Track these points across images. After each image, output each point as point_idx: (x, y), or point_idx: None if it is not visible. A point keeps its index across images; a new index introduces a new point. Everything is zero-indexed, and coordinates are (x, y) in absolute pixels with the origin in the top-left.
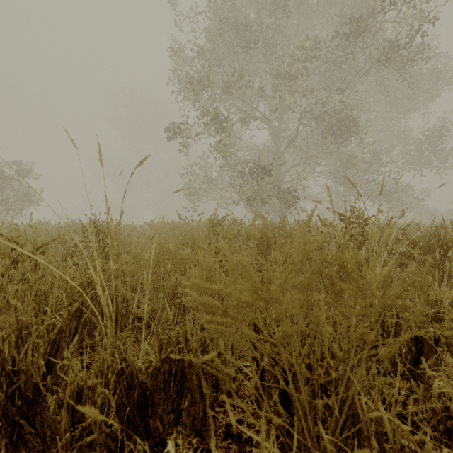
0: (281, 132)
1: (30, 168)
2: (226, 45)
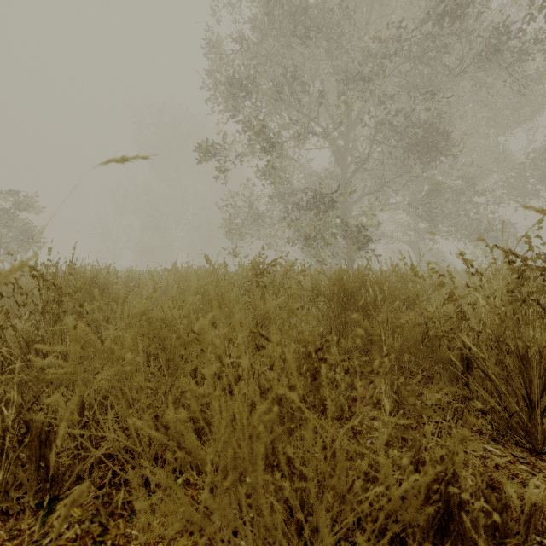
0: (347, 153)
1: (30, 200)
2: (278, 36)
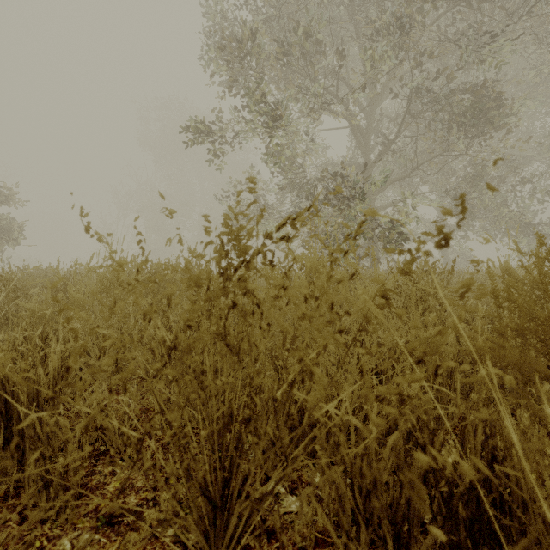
0: (370, 133)
1: (10, 192)
2: None
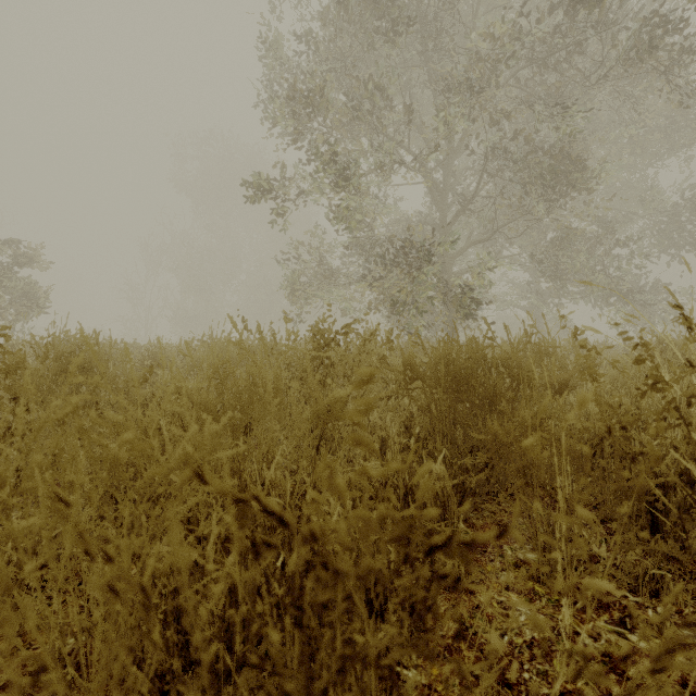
0: (447, 189)
1: (33, 253)
2: (355, 31)
